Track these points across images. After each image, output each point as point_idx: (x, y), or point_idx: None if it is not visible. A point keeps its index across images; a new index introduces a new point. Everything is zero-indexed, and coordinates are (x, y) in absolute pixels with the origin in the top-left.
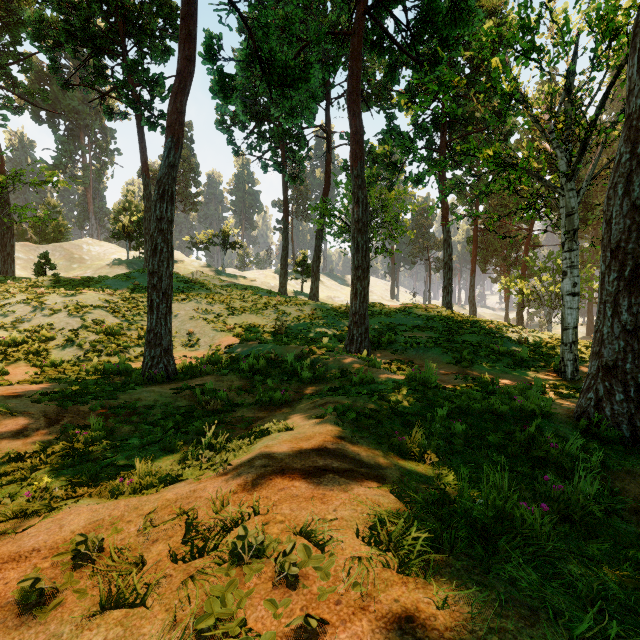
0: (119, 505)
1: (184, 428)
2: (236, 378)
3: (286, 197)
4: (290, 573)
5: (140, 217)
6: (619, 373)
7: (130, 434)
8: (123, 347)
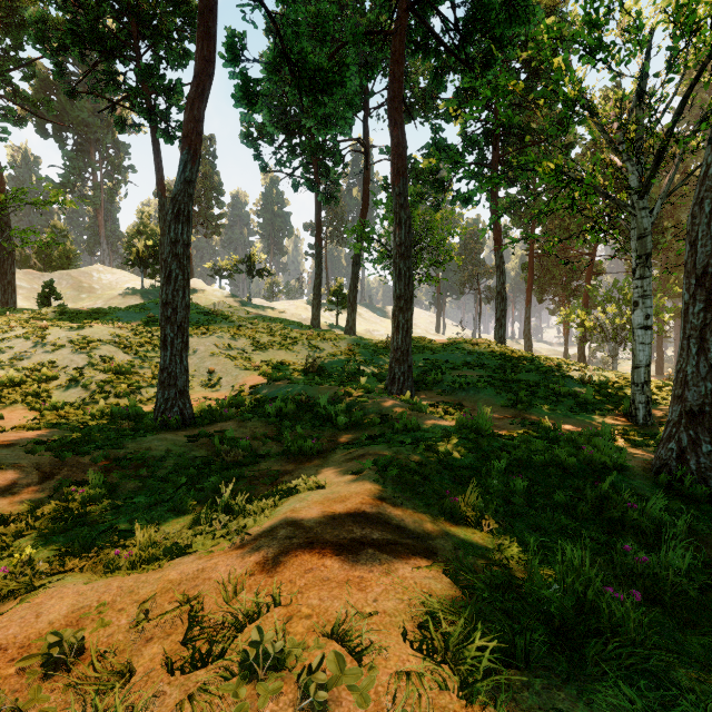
0: (111, 587)
1: (199, 484)
2: (261, 424)
3: (319, 219)
4: (317, 700)
5: (156, 241)
6: (706, 420)
7: (136, 491)
8: (134, 387)
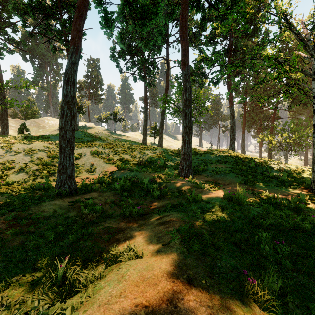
0: None
1: (63, 239)
2: (111, 194)
3: (146, 94)
4: None
5: None
6: None
7: (19, 246)
8: (51, 173)
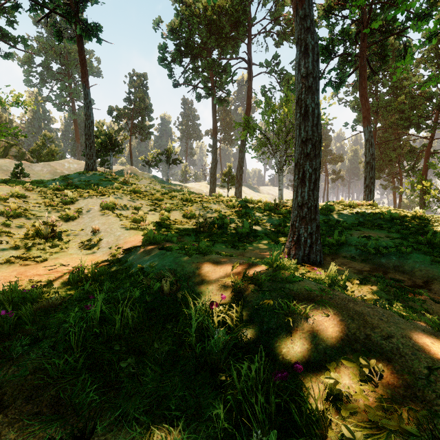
0: None
1: None
2: (31, 375)
3: (215, 118)
4: None
5: (103, 139)
6: None
7: None
8: None
